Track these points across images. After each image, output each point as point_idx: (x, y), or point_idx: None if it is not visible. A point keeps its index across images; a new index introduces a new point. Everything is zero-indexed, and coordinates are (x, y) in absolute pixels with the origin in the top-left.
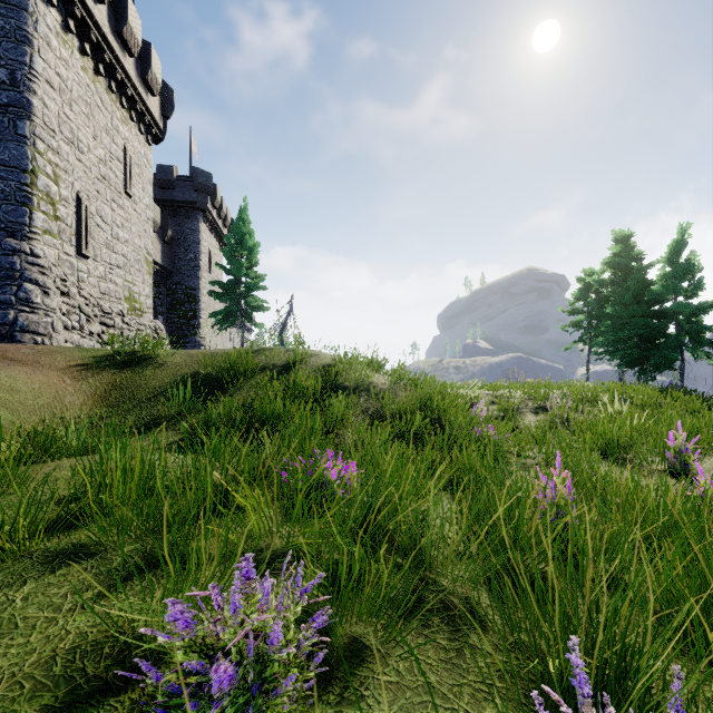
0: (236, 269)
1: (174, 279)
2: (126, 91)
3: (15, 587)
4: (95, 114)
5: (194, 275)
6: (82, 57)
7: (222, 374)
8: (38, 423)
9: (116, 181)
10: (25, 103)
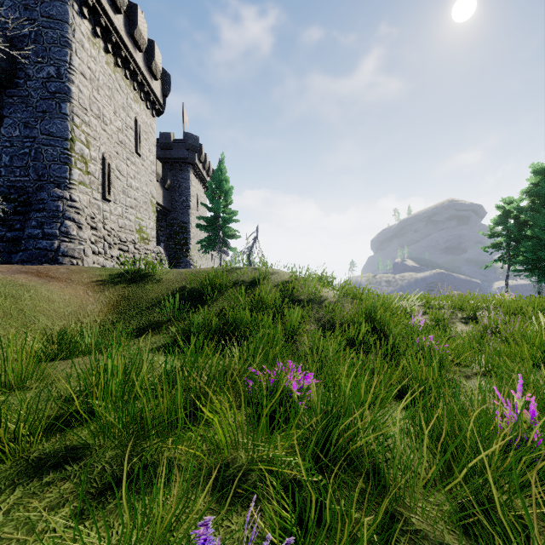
0: (216, 207)
1: (171, 215)
2: (137, 78)
3: (3, 496)
4: (115, 96)
5: (186, 213)
6: (106, 54)
7: (203, 288)
8: (66, 326)
9: (130, 144)
10: (66, 90)
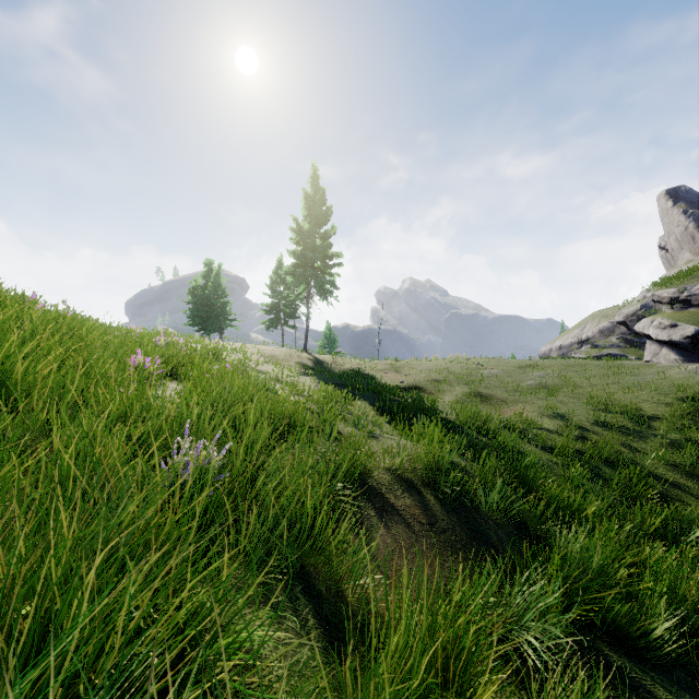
0: None
1: None
2: None
3: None
4: None
5: None
6: None
7: None
8: None
9: None
10: None
